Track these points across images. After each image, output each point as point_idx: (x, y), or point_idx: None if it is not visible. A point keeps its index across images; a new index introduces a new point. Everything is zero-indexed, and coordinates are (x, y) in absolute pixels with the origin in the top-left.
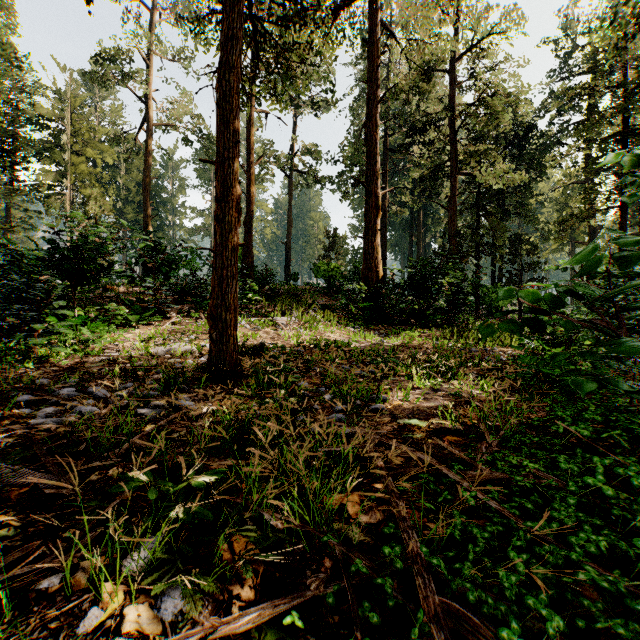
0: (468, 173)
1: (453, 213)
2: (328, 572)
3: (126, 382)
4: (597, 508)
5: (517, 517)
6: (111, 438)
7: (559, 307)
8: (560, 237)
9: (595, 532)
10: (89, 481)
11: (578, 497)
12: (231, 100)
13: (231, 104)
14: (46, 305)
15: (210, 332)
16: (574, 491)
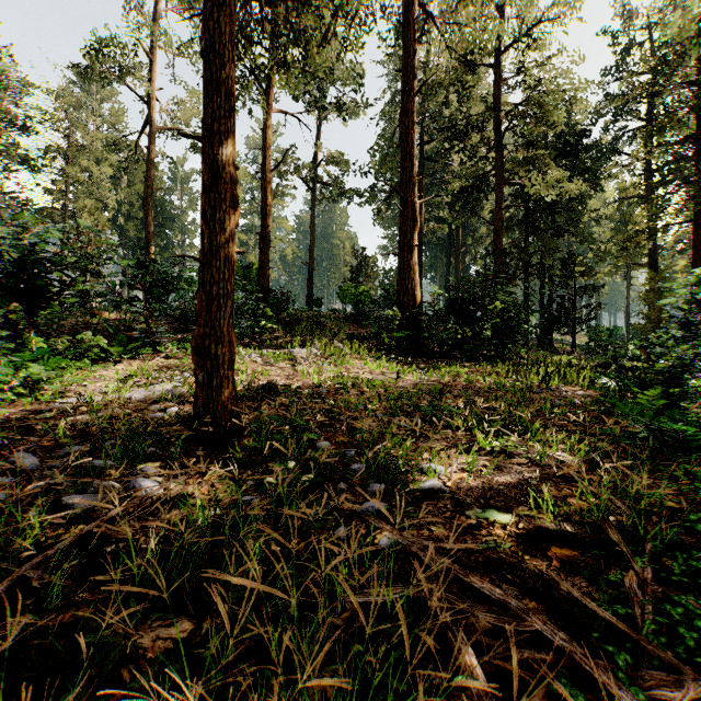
0: (516, 183)
1: (499, 229)
2: None
3: (76, 442)
4: None
5: None
6: None
7: None
8: (622, 256)
9: None
10: None
11: None
12: (224, 52)
13: (224, 58)
14: None
15: (195, 372)
16: None
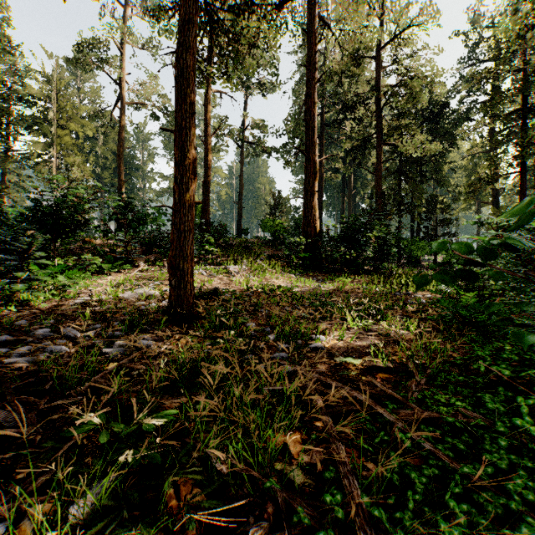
0: (391, 144)
1: (379, 177)
2: (271, 518)
3: (96, 323)
4: (525, 448)
5: (452, 460)
6: (77, 376)
7: (491, 259)
8: (469, 198)
9: (527, 475)
10: (50, 419)
11: (508, 438)
12: (188, 76)
13: (188, 80)
14: (27, 255)
15: (170, 279)
16: (503, 432)
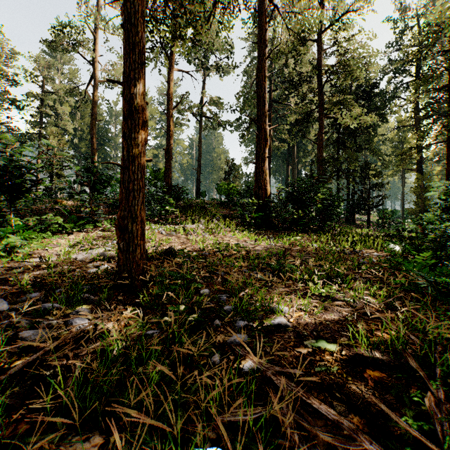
0: (332, 117)
1: (321, 146)
2: None
3: (36, 290)
4: None
5: None
6: None
7: None
8: (400, 164)
9: None
10: None
11: None
12: (138, 24)
13: (138, 28)
14: None
15: (118, 242)
16: None
